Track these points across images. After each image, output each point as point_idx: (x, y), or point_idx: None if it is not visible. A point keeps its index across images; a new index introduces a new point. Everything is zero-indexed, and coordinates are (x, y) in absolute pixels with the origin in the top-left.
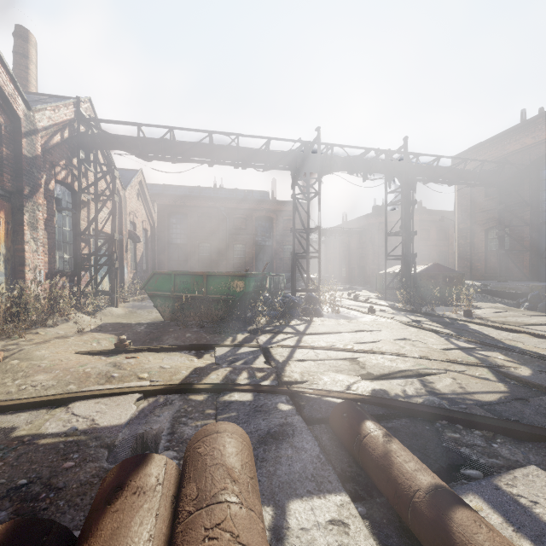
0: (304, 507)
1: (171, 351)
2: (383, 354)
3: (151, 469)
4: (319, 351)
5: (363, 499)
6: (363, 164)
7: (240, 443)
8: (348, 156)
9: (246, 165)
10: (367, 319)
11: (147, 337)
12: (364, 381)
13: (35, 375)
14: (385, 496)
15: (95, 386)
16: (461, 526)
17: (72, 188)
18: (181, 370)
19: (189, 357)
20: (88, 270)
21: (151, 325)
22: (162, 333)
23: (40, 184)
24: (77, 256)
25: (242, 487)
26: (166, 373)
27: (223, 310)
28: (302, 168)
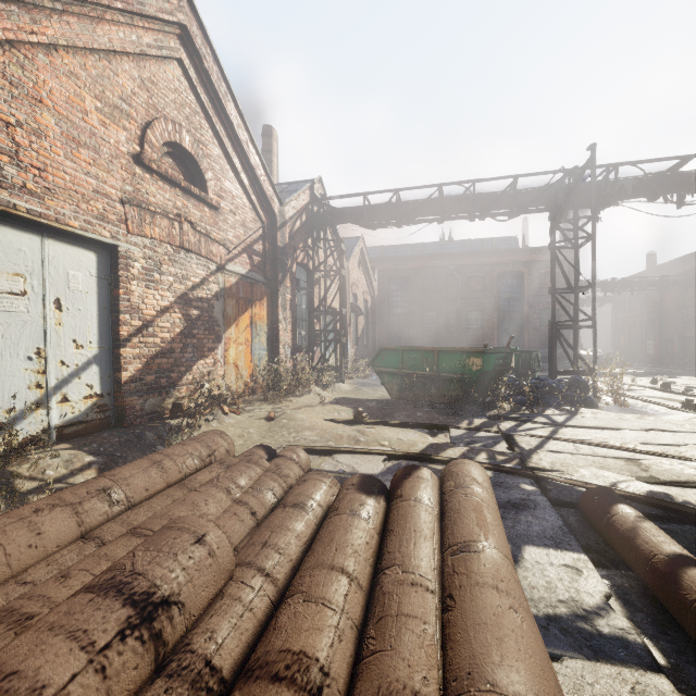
0: (540, 551)
1: (404, 427)
2: (684, 460)
3: (423, 472)
4: (581, 445)
5: (605, 567)
6: (675, 181)
7: (481, 472)
8: (647, 174)
9: (484, 215)
10: (676, 417)
11: (379, 412)
12: (639, 481)
13: (303, 431)
14: (629, 565)
15: (348, 445)
16: (692, 577)
17: (307, 268)
18: (417, 443)
19: (423, 435)
20: (319, 346)
21: (380, 402)
22: (393, 410)
23: (288, 269)
24: (311, 332)
25: (484, 488)
26: (404, 444)
27: (456, 391)
28: (565, 206)
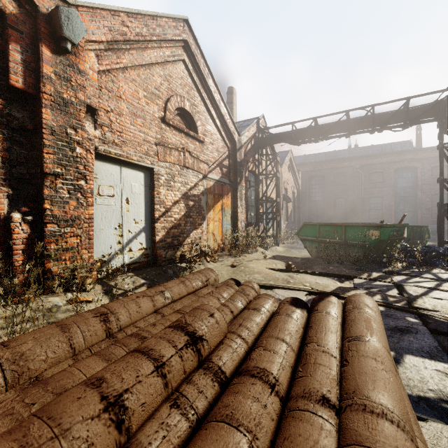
0: (417, 359)
1: (320, 275)
2: None
3: (332, 298)
4: None
5: None
6: None
7: (372, 302)
8: None
9: (381, 128)
10: None
11: (302, 265)
12: None
13: (254, 274)
14: None
15: (282, 284)
16: None
17: (255, 173)
18: (329, 286)
19: (333, 281)
20: (262, 222)
21: (303, 259)
22: (312, 264)
23: (243, 175)
24: (257, 214)
25: (373, 310)
26: (320, 285)
27: (359, 253)
28: None
